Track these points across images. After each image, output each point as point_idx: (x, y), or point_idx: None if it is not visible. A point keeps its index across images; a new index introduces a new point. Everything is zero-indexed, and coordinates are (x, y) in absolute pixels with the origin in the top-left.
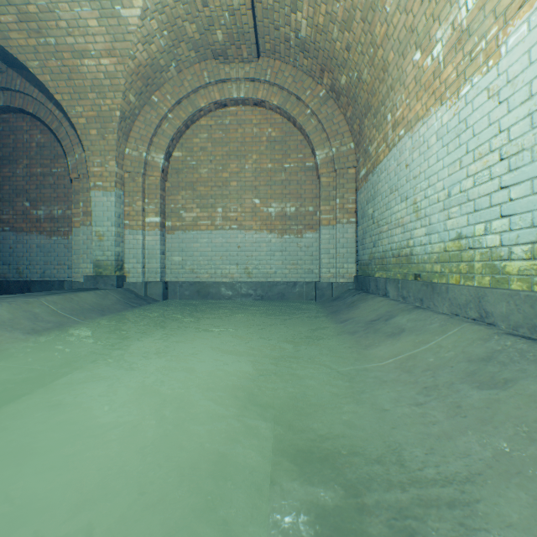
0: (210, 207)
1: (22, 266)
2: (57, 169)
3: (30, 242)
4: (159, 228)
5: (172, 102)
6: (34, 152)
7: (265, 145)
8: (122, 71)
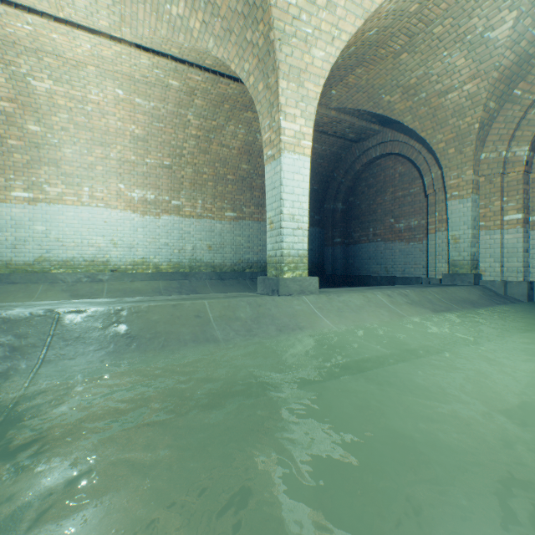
0: None
1: (388, 266)
2: (413, 189)
3: (393, 248)
4: (520, 225)
5: None
6: (396, 181)
7: None
8: (483, 87)
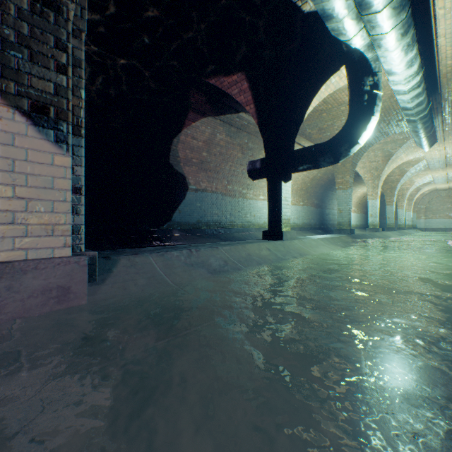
0: (434, 215)
1: None
2: None
3: None
4: (423, 219)
5: (427, 198)
6: None
7: (449, 203)
8: (420, 197)
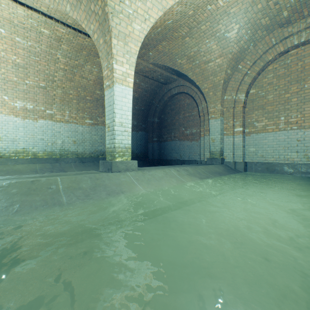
0: (274, 118)
1: (181, 154)
2: (193, 112)
3: (184, 144)
4: (241, 133)
5: (249, 65)
6: (185, 107)
7: None
8: (225, 61)
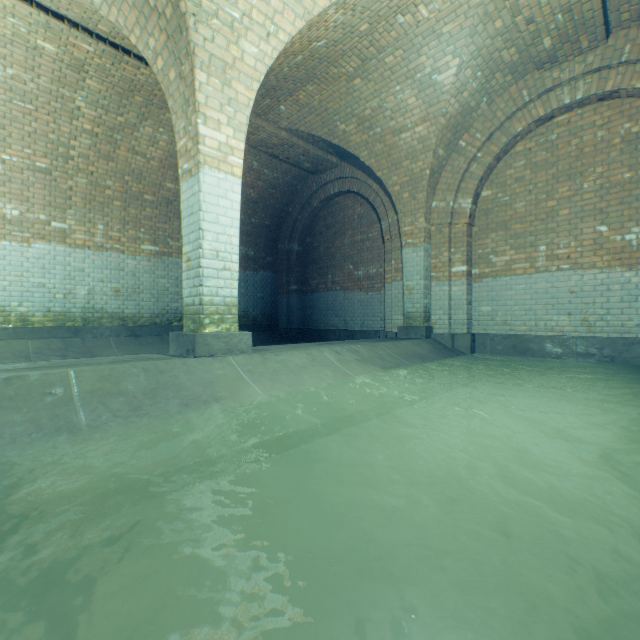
0: (527, 247)
1: (347, 318)
2: (371, 233)
3: (353, 298)
4: (465, 277)
5: (481, 140)
6: (355, 223)
7: (617, 149)
8: (433, 132)
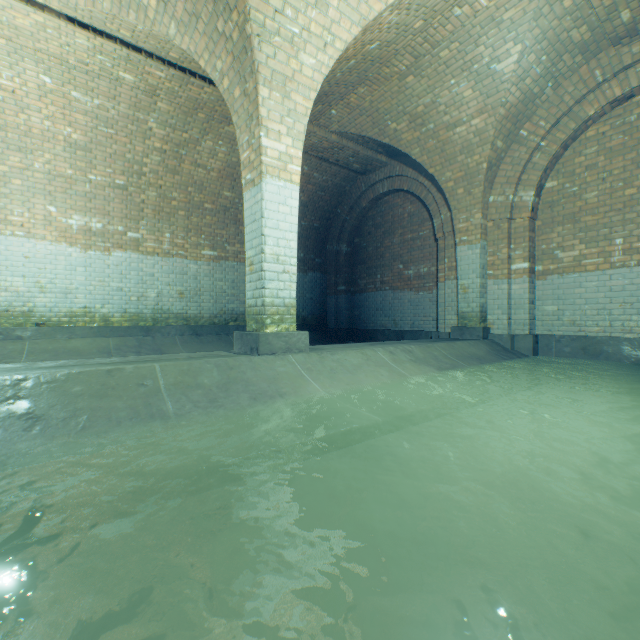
0: (600, 240)
1: (396, 318)
2: (422, 232)
3: (402, 298)
4: (526, 275)
5: (545, 128)
6: (405, 222)
7: None
8: (490, 123)
